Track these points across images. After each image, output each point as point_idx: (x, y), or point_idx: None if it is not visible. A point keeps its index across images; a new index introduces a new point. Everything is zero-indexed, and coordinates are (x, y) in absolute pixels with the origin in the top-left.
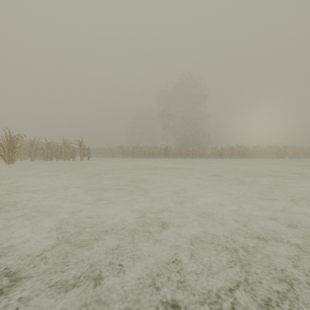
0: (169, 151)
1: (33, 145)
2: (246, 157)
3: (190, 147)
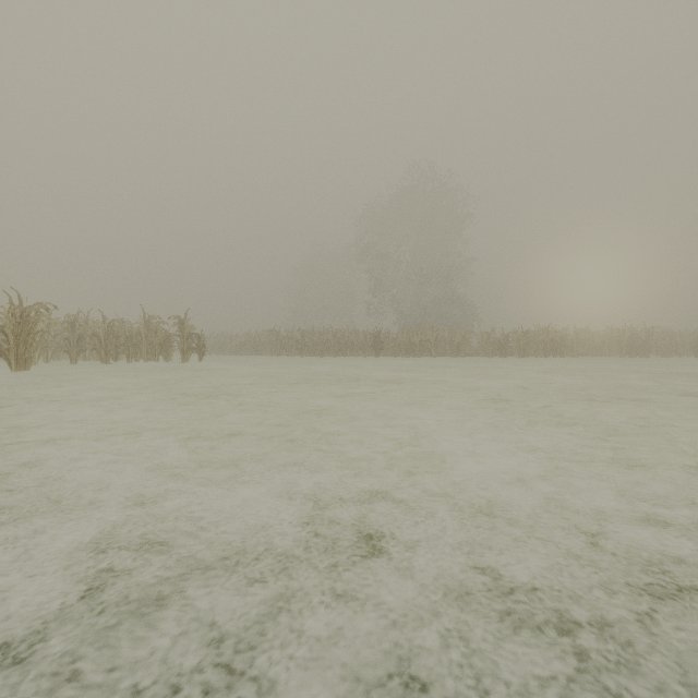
0: (383, 340)
1: (75, 326)
2: (559, 355)
3: (432, 332)
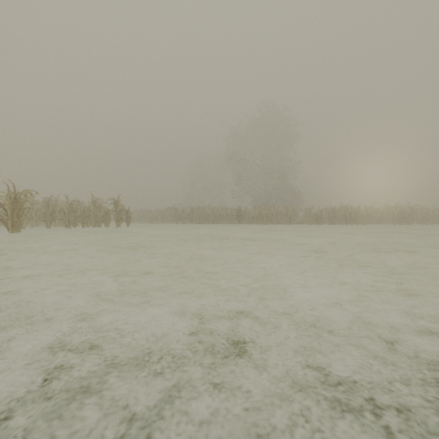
0: (243, 214)
1: (49, 205)
2: (355, 223)
3: (274, 208)
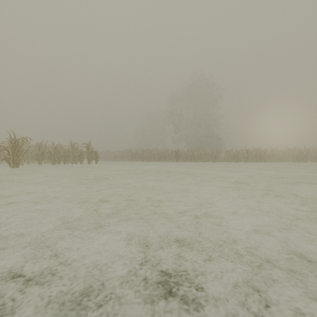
0: (180, 154)
1: (40, 148)
2: (263, 161)
3: (203, 150)
